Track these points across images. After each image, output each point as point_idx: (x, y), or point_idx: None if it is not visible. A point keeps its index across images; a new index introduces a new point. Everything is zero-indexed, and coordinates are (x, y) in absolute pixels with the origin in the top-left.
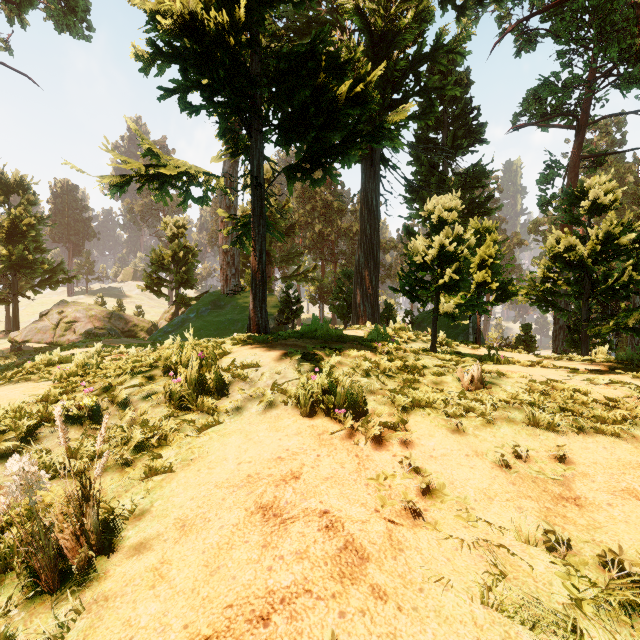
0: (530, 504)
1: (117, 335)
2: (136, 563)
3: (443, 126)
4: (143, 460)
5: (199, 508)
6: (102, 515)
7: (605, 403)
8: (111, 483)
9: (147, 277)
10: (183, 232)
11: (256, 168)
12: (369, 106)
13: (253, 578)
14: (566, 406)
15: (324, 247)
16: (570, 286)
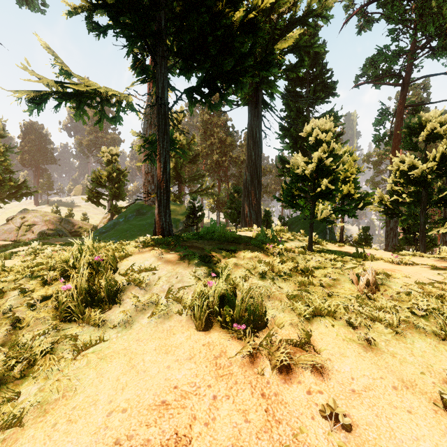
0: None
1: (64, 235)
2: None
3: (306, 83)
4: None
5: None
6: None
7: None
8: None
9: (89, 192)
10: (116, 158)
11: (161, 90)
12: (260, 34)
13: None
14: None
15: (220, 171)
16: (412, 197)
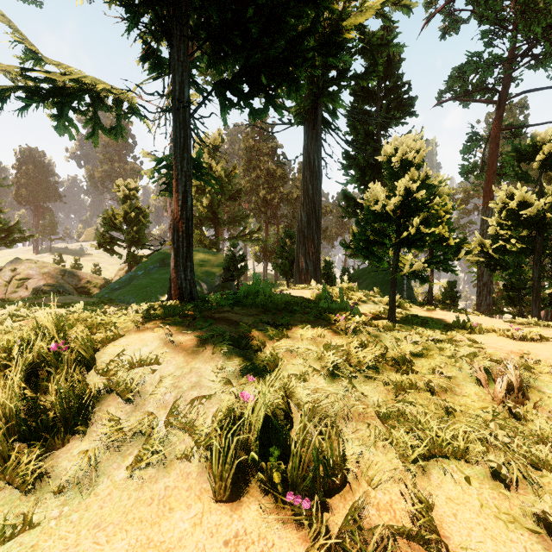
0: None
1: (66, 292)
2: None
3: (377, 99)
4: None
5: None
6: None
7: None
8: None
9: (100, 236)
10: (135, 194)
11: (178, 86)
12: (325, 2)
13: None
14: None
15: (268, 211)
16: (524, 244)
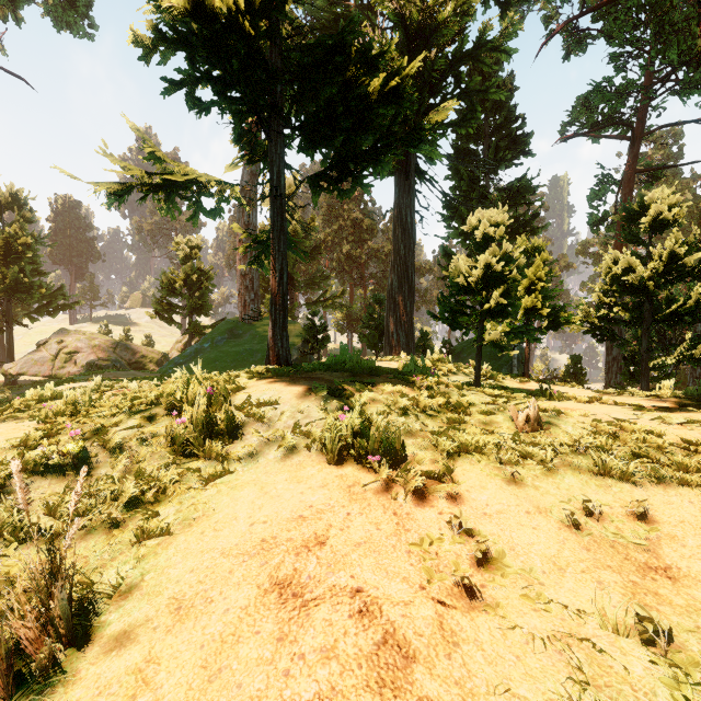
0: (611, 577)
1: (123, 367)
2: (115, 661)
3: (484, 136)
4: (136, 519)
5: (200, 584)
6: (79, 592)
7: (684, 447)
8: (95, 549)
9: (157, 303)
10: (197, 253)
11: (276, 176)
12: (406, 104)
13: (264, 687)
14: (639, 451)
15: (353, 270)
16: (629, 312)
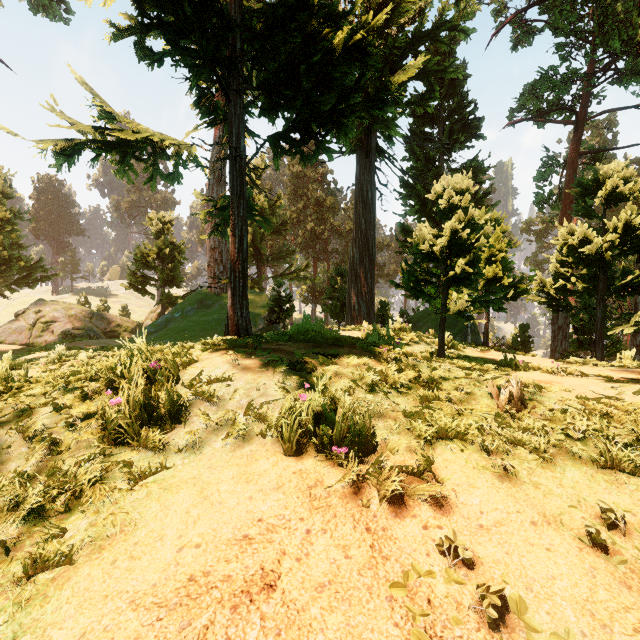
0: None
1: (97, 336)
2: None
3: (439, 120)
4: (36, 535)
5: None
6: None
7: None
8: None
9: (131, 275)
10: (169, 228)
11: (235, 137)
12: (371, 61)
13: None
14: (639, 433)
15: (316, 246)
16: (585, 282)
